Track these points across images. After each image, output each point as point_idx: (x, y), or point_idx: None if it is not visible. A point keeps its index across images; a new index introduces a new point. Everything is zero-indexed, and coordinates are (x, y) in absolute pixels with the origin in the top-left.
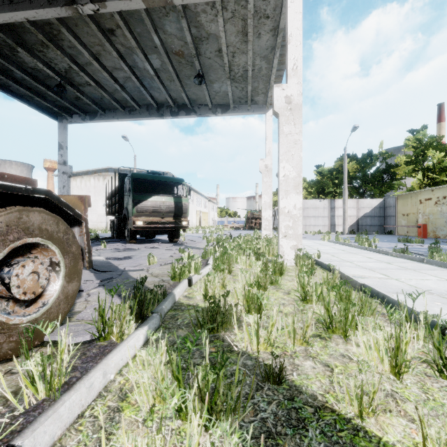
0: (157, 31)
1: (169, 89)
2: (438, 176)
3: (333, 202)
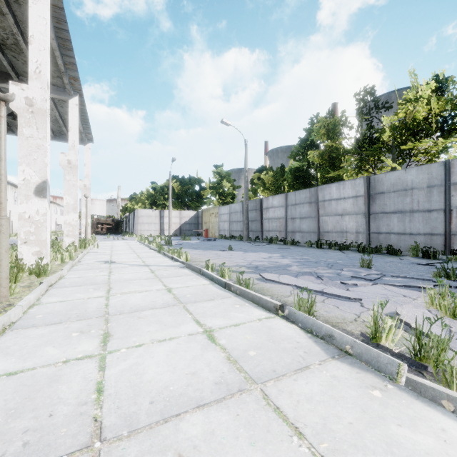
0: None
1: None
2: (226, 198)
3: (163, 212)
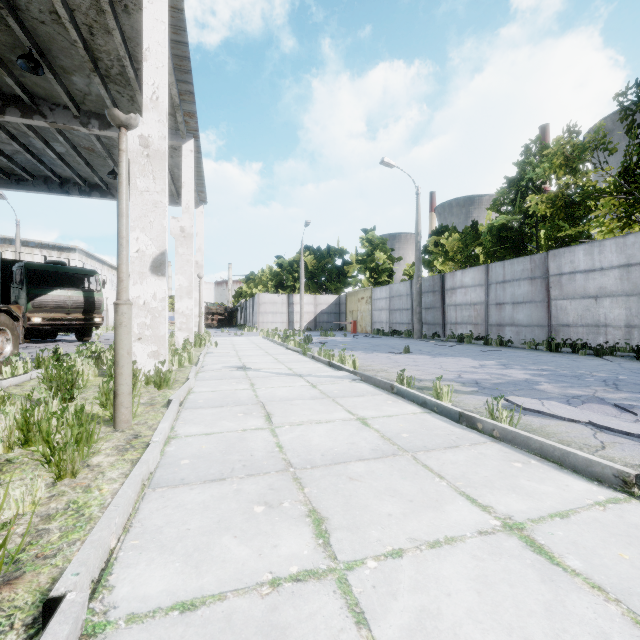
0: (62, 131)
1: (77, 169)
2: (381, 276)
3: (292, 297)
